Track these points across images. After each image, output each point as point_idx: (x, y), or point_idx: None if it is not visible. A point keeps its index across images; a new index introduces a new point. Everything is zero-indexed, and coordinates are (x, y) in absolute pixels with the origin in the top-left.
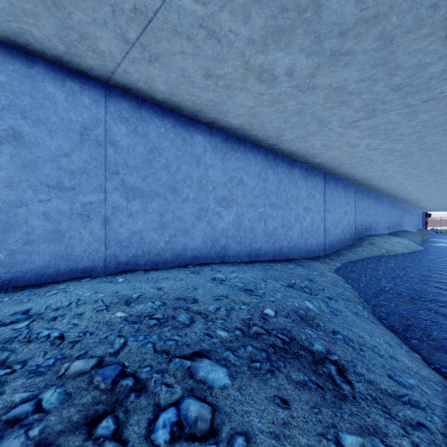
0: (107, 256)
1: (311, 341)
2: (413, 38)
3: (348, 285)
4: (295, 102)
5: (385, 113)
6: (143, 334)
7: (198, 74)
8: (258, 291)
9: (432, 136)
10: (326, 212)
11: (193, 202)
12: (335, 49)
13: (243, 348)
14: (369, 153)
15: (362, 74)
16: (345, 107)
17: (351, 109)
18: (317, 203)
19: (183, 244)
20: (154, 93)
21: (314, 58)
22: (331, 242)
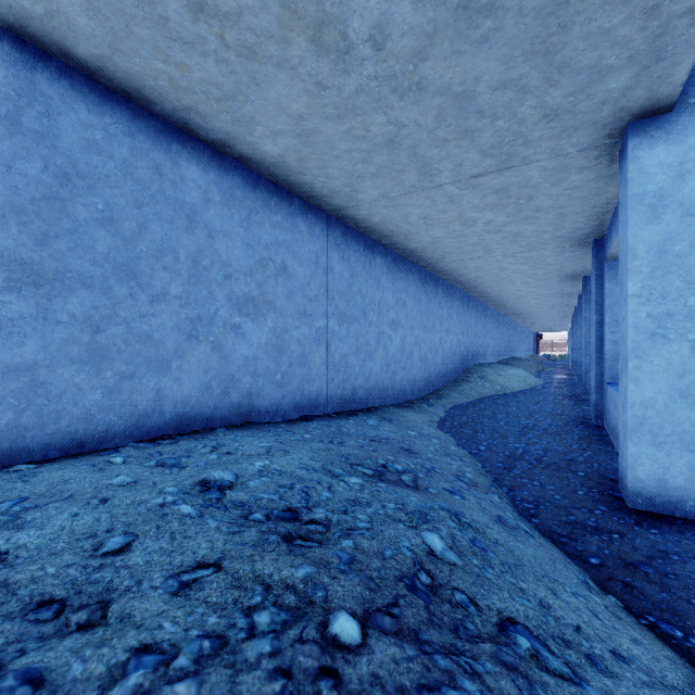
0: None
1: None
2: None
3: (464, 450)
4: (385, 117)
5: (525, 165)
6: None
7: None
8: (312, 517)
9: (576, 216)
10: (422, 330)
11: (178, 302)
12: None
13: None
14: (487, 237)
15: (505, 70)
16: (467, 142)
17: (476, 148)
18: (409, 315)
19: (154, 392)
20: (68, 37)
21: (429, 7)
22: (429, 376)
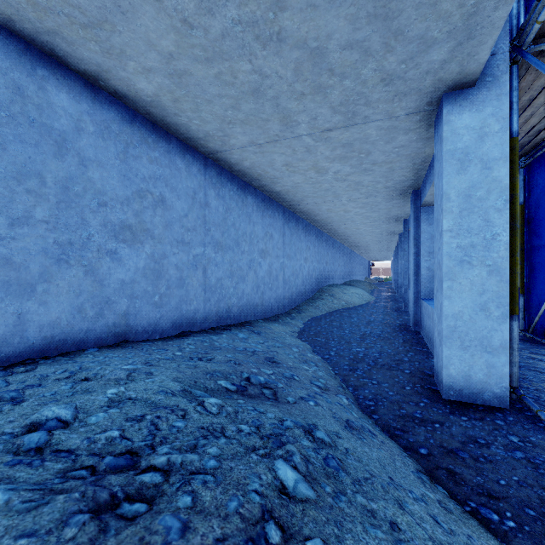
0: None
1: None
2: None
3: (318, 355)
4: (250, 65)
5: (365, 123)
6: None
7: None
8: (152, 461)
9: (401, 171)
10: (286, 258)
11: (45, 226)
12: None
13: None
14: (336, 185)
15: (352, 31)
16: (320, 98)
17: (328, 104)
18: (276, 246)
19: (14, 316)
20: None
21: None
22: (291, 295)
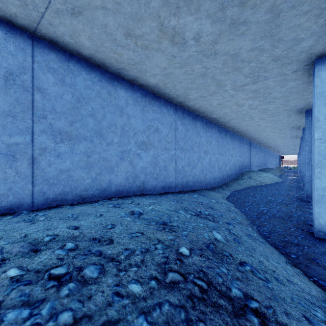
0: (34, 193)
1: (228, 284)
2: (295, 14)
3: (237, 209)
4: (200, 65)
5: (266, 80)
6: (30, 307)
7: (119, 32)
8: (172, 224)
9: (294, 100)
10: (219, 155)
11: (117, 145)
12: (235, 18)
13: (158, 308)
14: (250, 111)
15: (253, 44)
16: (237, 72)
17: (242, 74)
18: (213, 148)
19: (108, 180)
20: (81, 49)
21: (218, 25)
22: (222, 176)
